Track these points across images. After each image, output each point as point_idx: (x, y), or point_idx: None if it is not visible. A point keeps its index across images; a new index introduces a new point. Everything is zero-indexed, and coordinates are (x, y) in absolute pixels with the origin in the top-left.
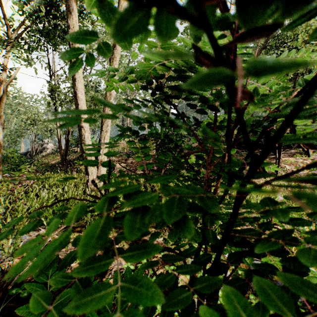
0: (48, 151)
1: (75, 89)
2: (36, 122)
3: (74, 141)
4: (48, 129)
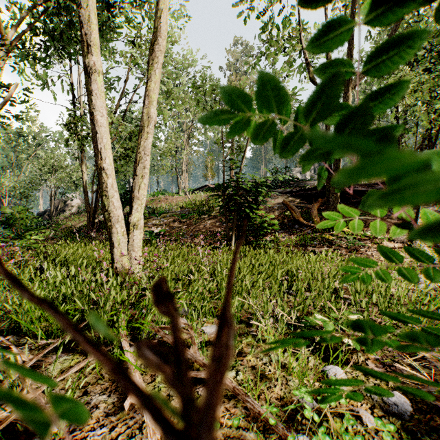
0: (74, 210)
1: (92, 108)
2: (56, 170)
3: None
4: (73, 178)
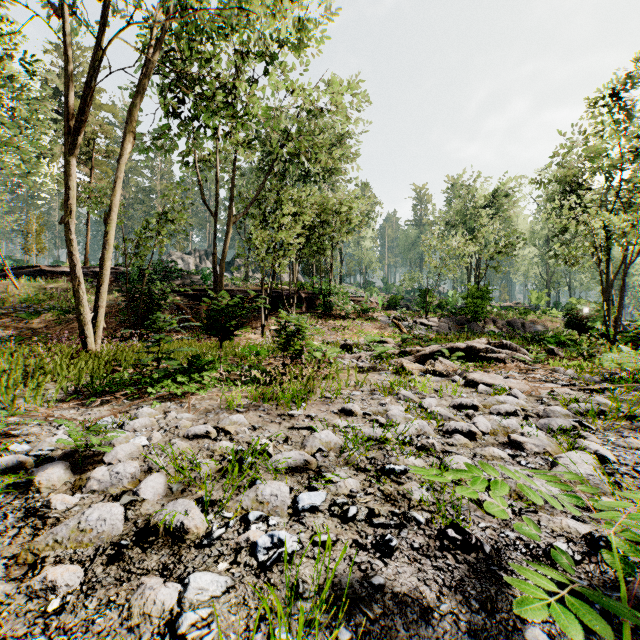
0: None
1: (71, 249)
2: None
3: None
4: None
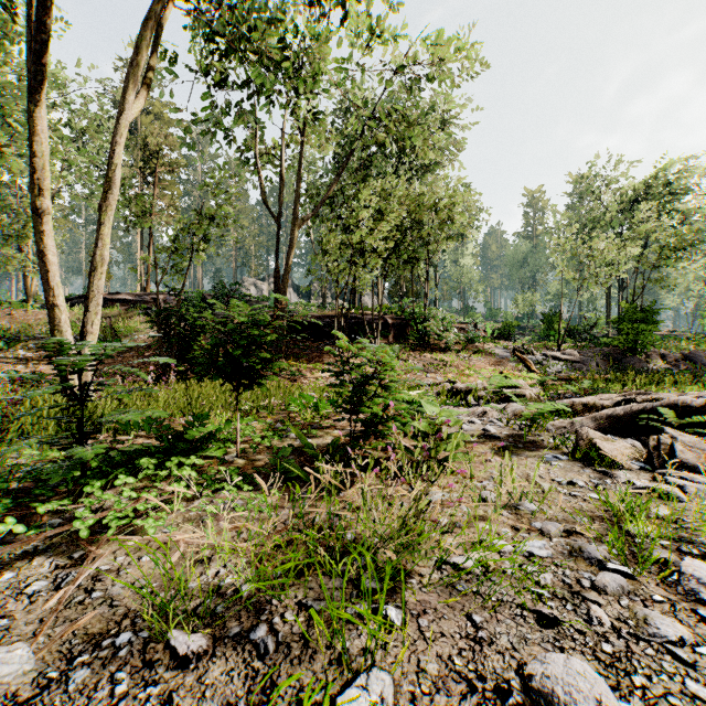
0: None
1: (42, 247)
2: None
3: None
4: None
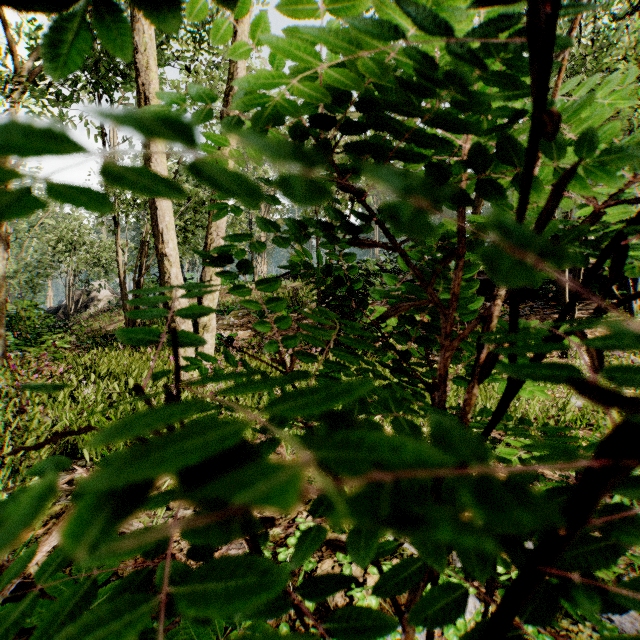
0: (101, 306)
1: None
2: (76, 247)
3: (153, 285)
4: (101, 260)
